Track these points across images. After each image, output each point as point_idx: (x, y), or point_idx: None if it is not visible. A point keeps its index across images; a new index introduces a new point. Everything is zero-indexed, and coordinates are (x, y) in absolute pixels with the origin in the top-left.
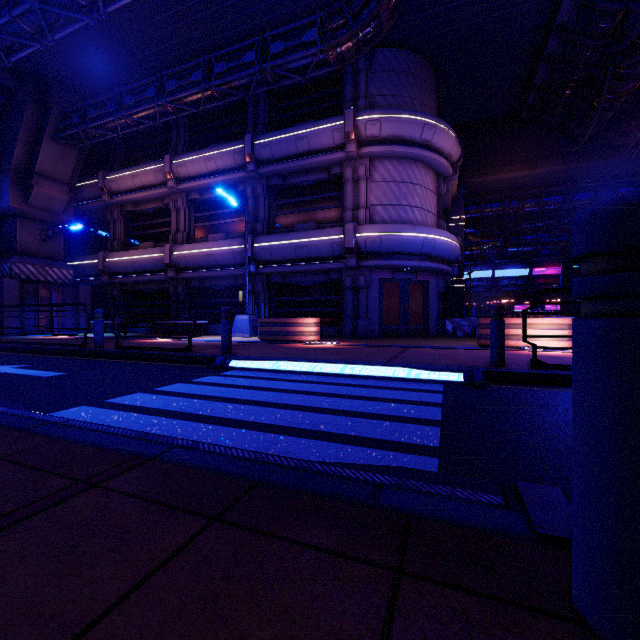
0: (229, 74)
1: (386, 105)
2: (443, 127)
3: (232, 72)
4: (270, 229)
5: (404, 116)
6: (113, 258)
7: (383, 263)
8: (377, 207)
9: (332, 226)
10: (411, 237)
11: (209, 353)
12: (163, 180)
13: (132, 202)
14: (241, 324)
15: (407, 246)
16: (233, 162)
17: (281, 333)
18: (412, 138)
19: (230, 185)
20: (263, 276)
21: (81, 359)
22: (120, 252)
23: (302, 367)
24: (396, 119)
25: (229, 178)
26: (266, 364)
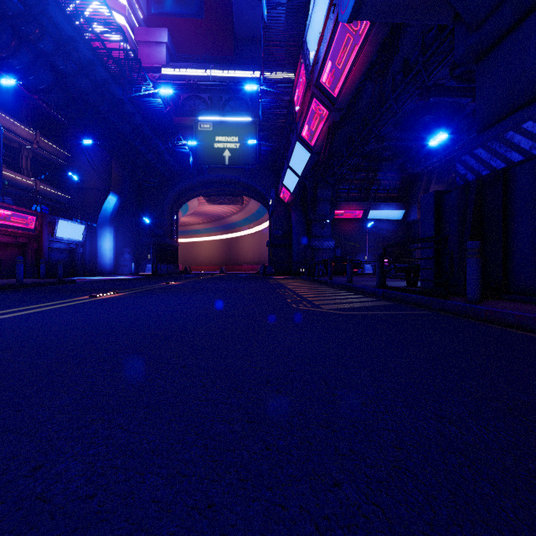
0: None
1: None
2: None
3: None
4: None
5: None
6: None
7: None
8: None
9: None
10: None
11: None
12: None
13: None
14: None
15: None
16: None
17: None
18: None
19: None
20: None
21: None
22: None
23: None
24: None
25: None
26: None
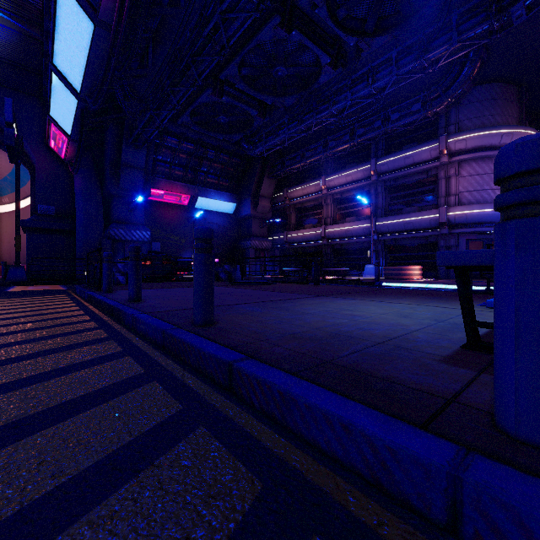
0: (365, 133)
1: (471, 125)
2: (520, 131)
3: (367, 132)
4: (386, 212)
5: (485, 133)
6: (291, 235)
7: (468, 230)
8: (464, 193)
9: (430, 208)
10: (491, 212)
11: (369, 281)
12: (319, 190)
13: (300, 202)
14: (369, 270)
15: (487, 218)
16: (363, 176)
17: (398, 274)
18: (492, 145)
19: (359, 188)
20: (381, 241)
21: (312, 283)
22: (295, 231)
23: (417, 285)
24: (478, 136)
25: (360, 185)
26: (399, 284)
